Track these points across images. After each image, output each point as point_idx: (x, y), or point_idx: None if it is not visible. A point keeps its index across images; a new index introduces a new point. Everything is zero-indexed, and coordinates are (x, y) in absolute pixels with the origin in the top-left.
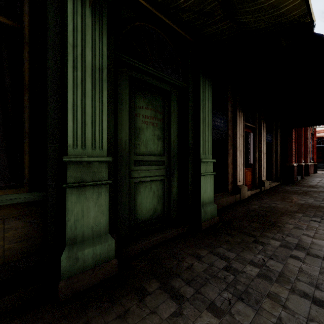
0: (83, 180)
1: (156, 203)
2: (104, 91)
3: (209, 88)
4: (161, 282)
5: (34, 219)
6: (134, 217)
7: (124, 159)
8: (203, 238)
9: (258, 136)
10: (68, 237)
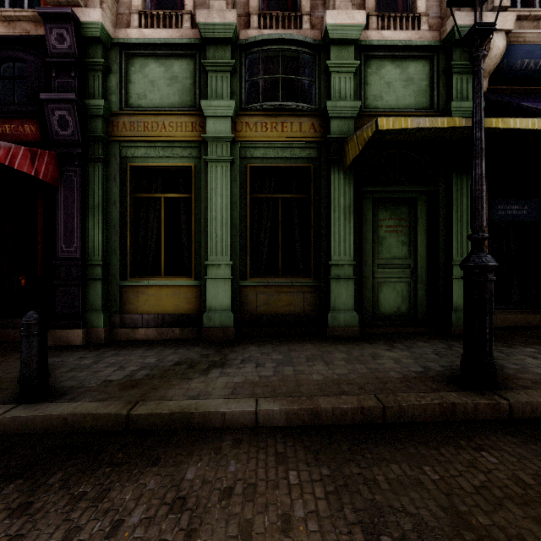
0: (339, 275)
1: (400, 302)
2: (351, 220)
3: (468, 183)
4: (386, 343)
5: (315, 295)
6: (378, 310)
7: (368, 263)
8: (445, 337)
9: None
10: (331, 306)
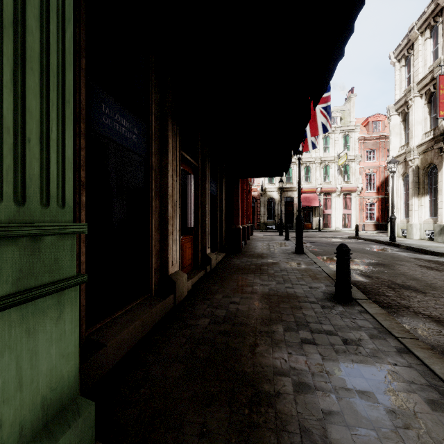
0: None
1: None
2: None
3: None
4: None
5: None
6: None
7: None
8: None
9: (201, 182)
10: None
